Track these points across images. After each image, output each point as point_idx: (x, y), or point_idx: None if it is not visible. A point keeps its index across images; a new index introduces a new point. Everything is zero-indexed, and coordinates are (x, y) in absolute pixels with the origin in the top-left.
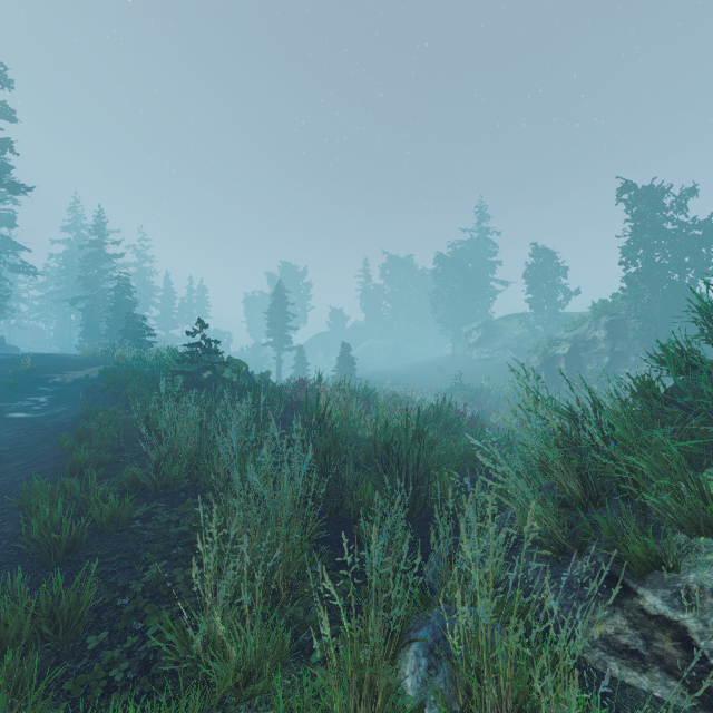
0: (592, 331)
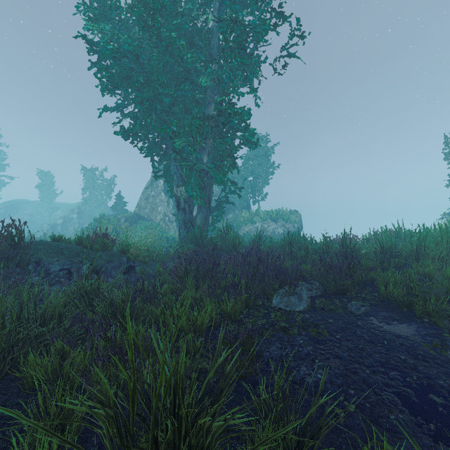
0: (72, 215)
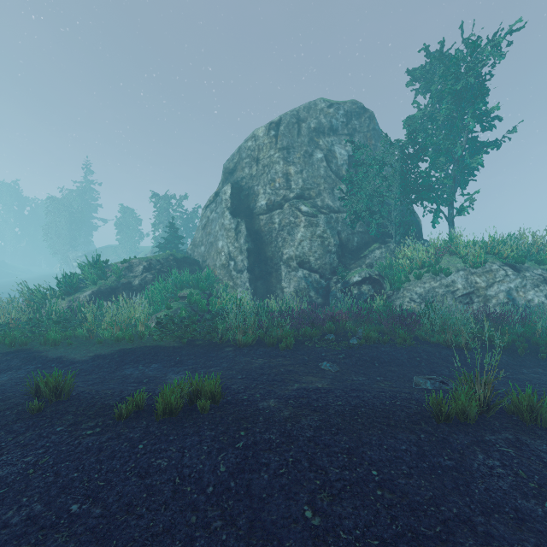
0: None
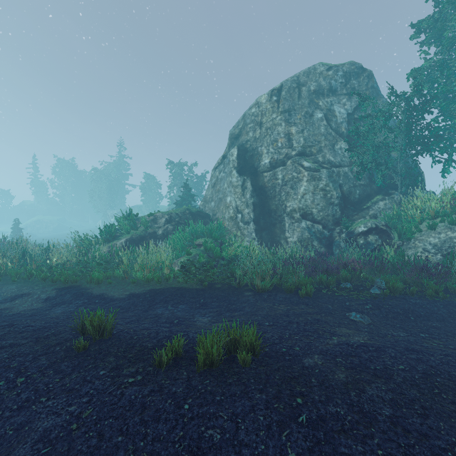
0: None
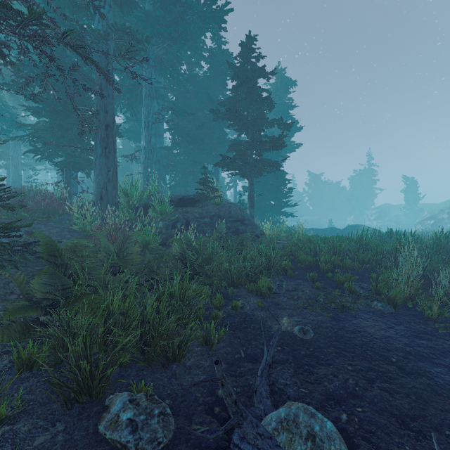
0: (442, 215)
